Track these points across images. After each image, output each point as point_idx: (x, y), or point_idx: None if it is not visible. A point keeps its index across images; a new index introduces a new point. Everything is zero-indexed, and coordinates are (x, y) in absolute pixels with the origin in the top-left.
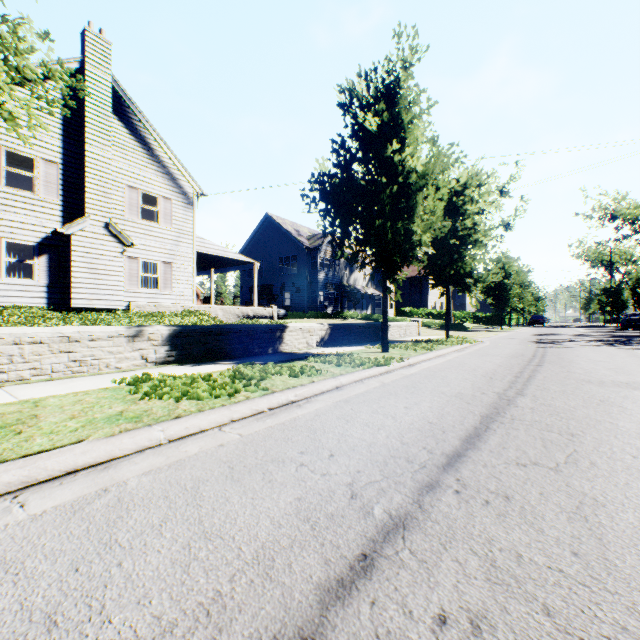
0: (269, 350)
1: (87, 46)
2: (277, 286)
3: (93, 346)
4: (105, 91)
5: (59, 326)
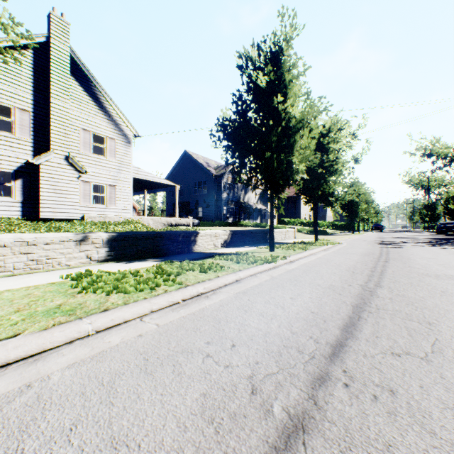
0: (185, 250)
1: (52, 25)
2: (193, 203)
3: (47, 248)
4: (65, 59)
5: (30, 232)
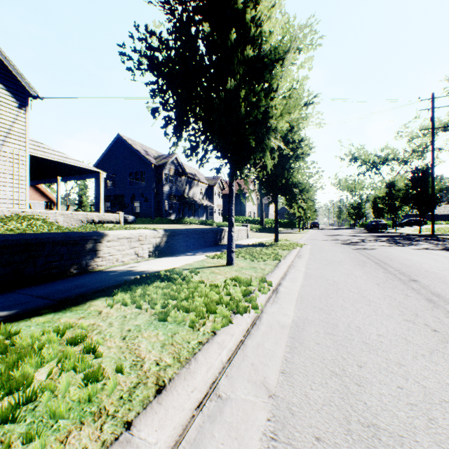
0: (71, 269)
1: None
2: (128, 196)
3: None
4: None
5: None
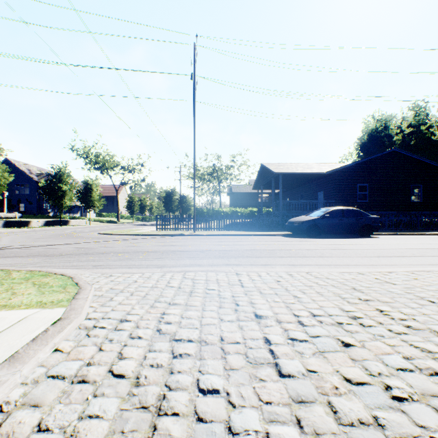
0: (27, 226)
1: None
2: (15, 200)
3: None
4: None
5: None
